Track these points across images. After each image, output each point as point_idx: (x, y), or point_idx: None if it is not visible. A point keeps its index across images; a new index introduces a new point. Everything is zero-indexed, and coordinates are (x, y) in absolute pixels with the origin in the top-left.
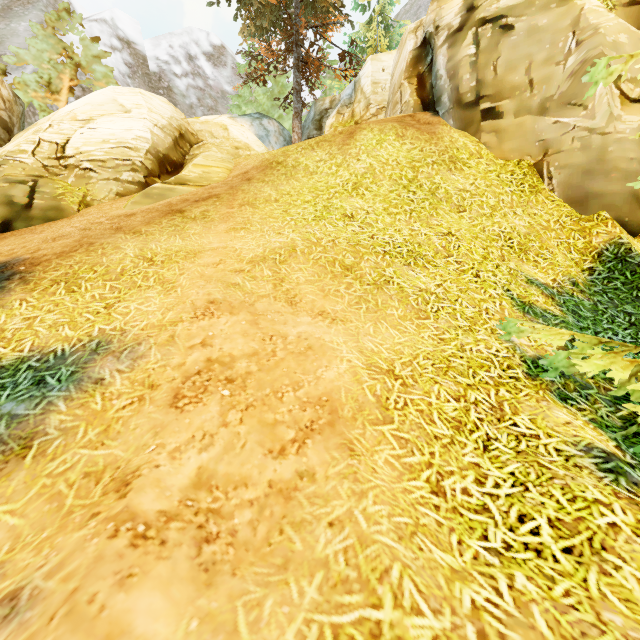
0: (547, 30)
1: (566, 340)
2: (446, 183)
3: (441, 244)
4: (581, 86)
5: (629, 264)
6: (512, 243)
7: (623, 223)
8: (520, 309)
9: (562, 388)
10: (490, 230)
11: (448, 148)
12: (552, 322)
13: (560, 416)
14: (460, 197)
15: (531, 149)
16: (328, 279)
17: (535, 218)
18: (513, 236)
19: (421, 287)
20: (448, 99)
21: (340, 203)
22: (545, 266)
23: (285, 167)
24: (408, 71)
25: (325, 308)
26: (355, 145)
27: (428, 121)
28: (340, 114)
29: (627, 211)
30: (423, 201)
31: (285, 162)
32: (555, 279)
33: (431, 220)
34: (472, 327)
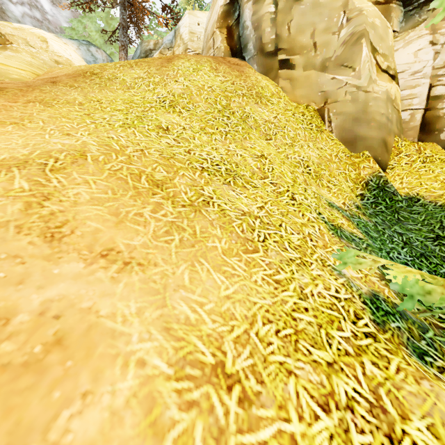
0: (326, 6)
1: (380, 266)
2: (255, 113)
3: (256, 165)
4: (351, 53)
5: (387, 192)
6: (310, 170)
7: (378, 161)
8: (335, 233)
9: (411, 337)
10: (292, 157)
11: (255, 85)
12: (362, 246)
13: None
14: (267, 127)
15: (315, 97)
16: (128, 197)
17: (322, 151)
18: (310, 164)
19: (244, 210)
20: (253, 47)
21: (155, 116)
22: (336, 191)
23: (100, 78)
24: (219, 22)
25: (115, 243)
26: (173, 68)
27: (237, 63)
28: (162, 54)
29: (380, 152)
30: (236, 125)
31: (101, 74)
32: (344, 203)
33: (245, 143)
34: (303, 259)
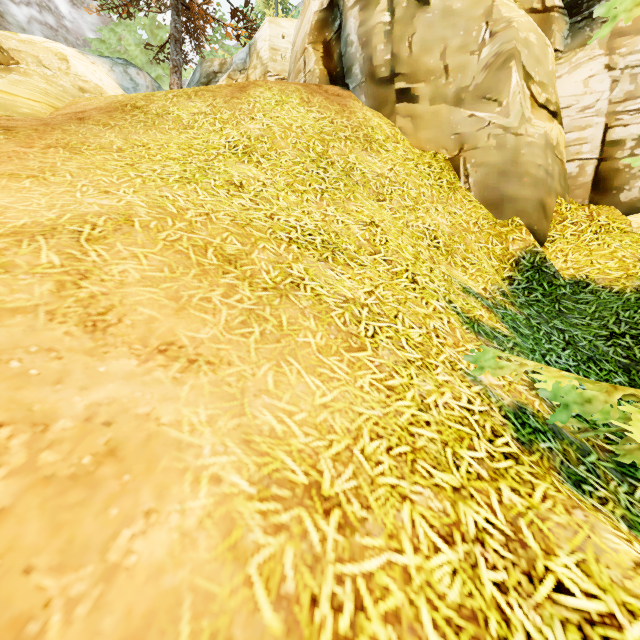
0: (461, 15)
1: (530, 372)
2: (362, 164)
3: (364, 236)
4: (496, 80)
5: (545, 274)
6: (438, 243)
7: (533, 231)
8: (470, 328)
9: (566, 461)
10: (414, 226)
11: (362, 125)
12: (507, 345)
13: (618, 547)
14: (379, 183)
15: (447, 142)
16: (190, 277)
17: (455, 217)
18: (438, 235)
19: (346, 295)
20: (360, 70)
21: (224, 167)
22: (474, 272)
23: (145, 113)
24: (313, 35)
25: (176, 335)
26: (248, 100)
27: (337, 93)
28: (232, 79)
29: (536, 219)
30: (337, 181)
31: (146, 107)
32: (486, 288)
33: (348, 205)
34: (426, 360)
